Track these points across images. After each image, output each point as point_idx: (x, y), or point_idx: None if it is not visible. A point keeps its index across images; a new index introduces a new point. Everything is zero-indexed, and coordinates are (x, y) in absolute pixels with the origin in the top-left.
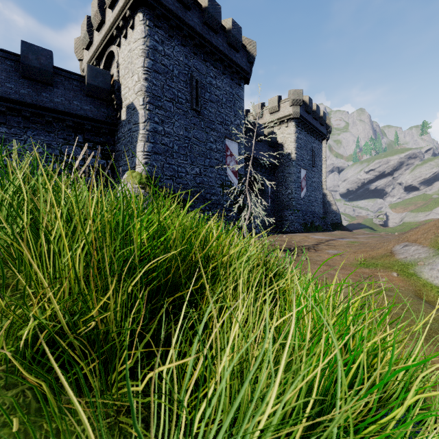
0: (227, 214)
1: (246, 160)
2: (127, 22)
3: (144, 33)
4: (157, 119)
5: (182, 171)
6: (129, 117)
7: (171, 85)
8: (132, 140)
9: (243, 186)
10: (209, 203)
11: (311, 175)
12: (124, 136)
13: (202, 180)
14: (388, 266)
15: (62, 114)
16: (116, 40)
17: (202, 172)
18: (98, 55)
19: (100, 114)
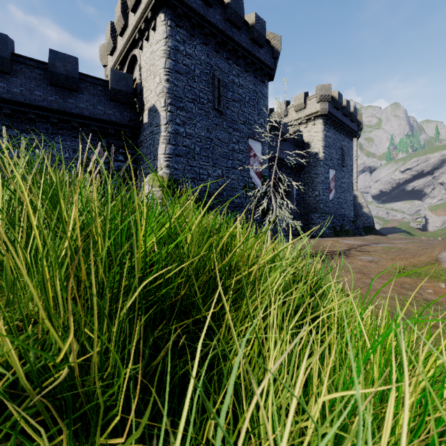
0: (250, 217)
1: (270, 161)
2: (149, 25)
3: (165, 34)
4: (178, 121)
5: (204, 173)
6: (151, 120)
7: (193, 85)
8: (154, 142)
9: (267, 188)
10: (231, 206)
11: (340, 175)
12: (146, 139)
13: (224, 182)
14: (434, 275)
15: (87, 120)
16: (139, 43)
17: (224, 174)
18: (121, 60)
19: (123, 118)
